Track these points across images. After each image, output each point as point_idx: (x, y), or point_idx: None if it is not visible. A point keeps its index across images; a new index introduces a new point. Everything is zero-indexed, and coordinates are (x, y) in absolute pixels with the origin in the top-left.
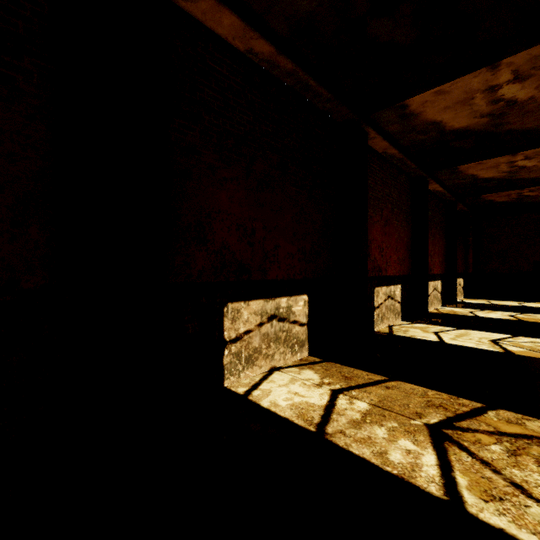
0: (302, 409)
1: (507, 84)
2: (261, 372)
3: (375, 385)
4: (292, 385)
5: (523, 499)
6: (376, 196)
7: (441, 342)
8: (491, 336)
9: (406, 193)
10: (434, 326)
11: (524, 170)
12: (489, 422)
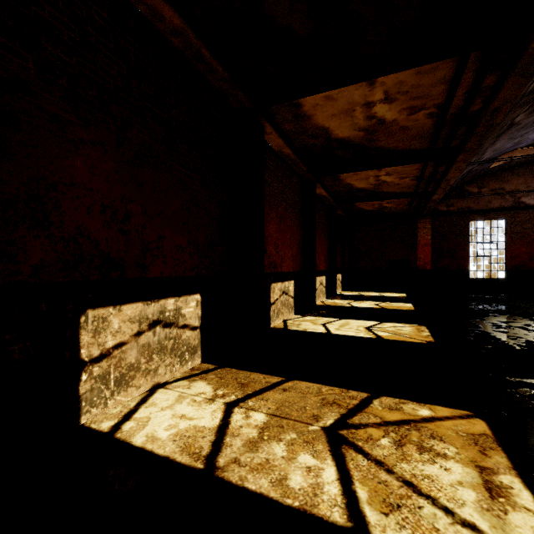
0: (189, 438)
1: (379, 103)
2: (139, 393)
3: (273, 389)
4: (178, 405)
5: (416, 500)
6: (272, 192)
7: (329, 333)
8: (365, 323)
9: (298, 194)
10: (321, 318)
11: (385, 185)
12: (376, 412)
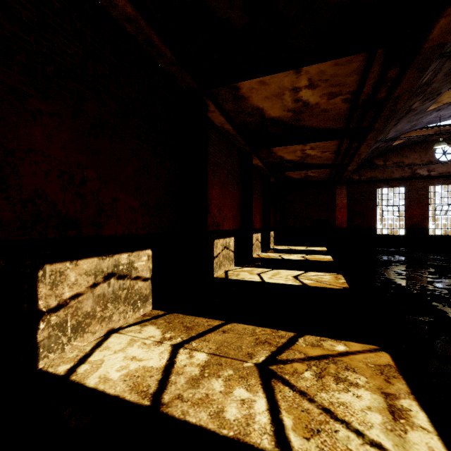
0: (138, 378)
1: (304, 89)
2: (94, 338)
3: (214, 331)
4: (130, 348)
5: (333, 425)
6: (215, 162)
7: (263, 281)
8: (293, 273)
9: (237, 164)
10: (257, 269)
11: (309, 157)
12: (301, 349)
